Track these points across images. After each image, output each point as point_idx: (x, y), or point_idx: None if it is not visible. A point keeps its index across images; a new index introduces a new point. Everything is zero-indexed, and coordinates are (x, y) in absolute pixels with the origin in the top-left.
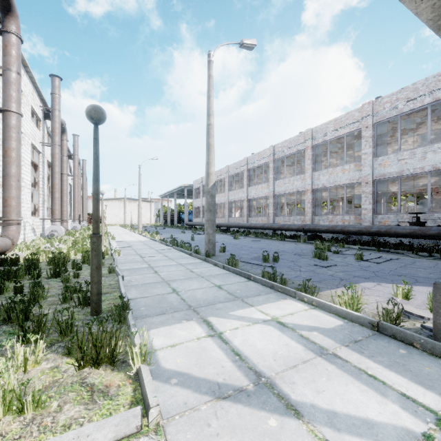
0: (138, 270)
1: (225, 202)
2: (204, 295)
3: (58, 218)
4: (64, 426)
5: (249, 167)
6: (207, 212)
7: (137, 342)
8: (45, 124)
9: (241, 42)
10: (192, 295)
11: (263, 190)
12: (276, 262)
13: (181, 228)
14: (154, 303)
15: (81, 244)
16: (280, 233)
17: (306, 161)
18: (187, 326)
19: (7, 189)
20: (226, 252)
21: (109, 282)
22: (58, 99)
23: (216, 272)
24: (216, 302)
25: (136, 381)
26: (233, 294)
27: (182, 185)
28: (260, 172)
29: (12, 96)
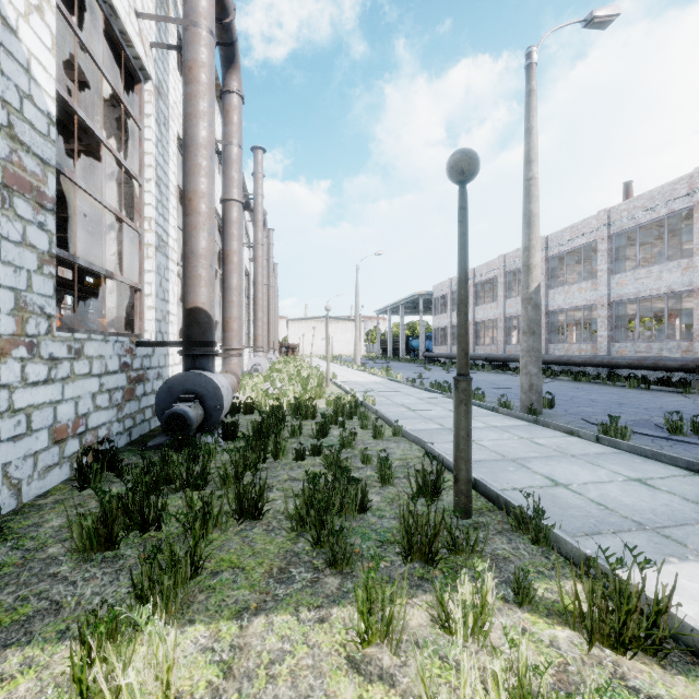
0: (434, 433)
1: (498, 318)
2: (636, 500)
3: (261, 346)
4: None
5: (550, 253)
6: (526, 336)
7: (672, 608)
8: (243, 217)
9: (589, 16)
10: (608, 497)
11: (583, 294)
12: None
13: (415, 362)
14: (546, 505)
15: (301, 385)
16: (629, 375)
17: (697, 231)
18: (697, 574)
19: (229, 307)
20: (553, 408)
21: (412, 453)
22: (262, 180)
23: (591, 448)
24: (686, 519)
25: None
26: None
27: (415, 293)
28: (566, 262)
29: (234, 179)
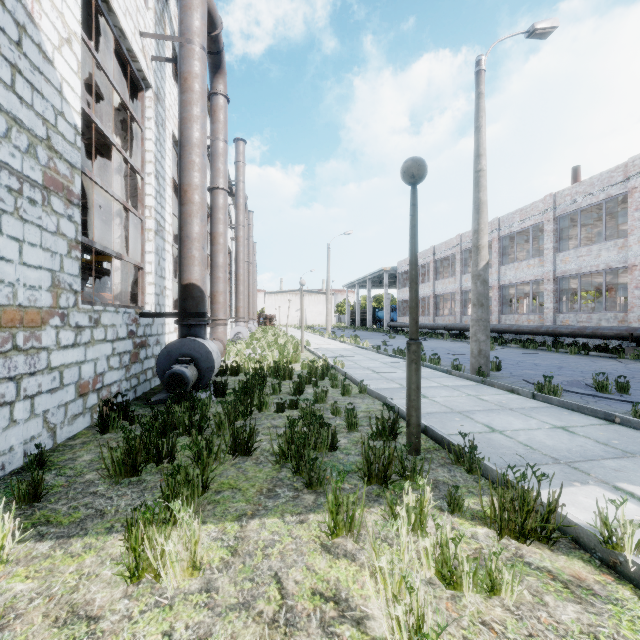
0: (394, 391)
1: (455, 291)
2: (556, 442)
3: (242, 317)
4: (586, 634)
5: (502, 233)
6: (475, 307)
7: (563, 512)
8: None
9: (531, 28)
10: (534, 440)
11: (531, 270)
12: (624, 394)
13: (381, 331)
14: (483, 446)
15: (279, 351)
16: (571, 343)
17: (631, 214)
18: (593, 493)
19: (216, 282)
20: (500, 371)
21: (374, 407)
22: (243, 168)
23: (527, 403)
24: (594, 456)
25: (622, 580)
26: (611, 445)
27: (381, 269)
28: (517, 241)
29: (220, 171)
